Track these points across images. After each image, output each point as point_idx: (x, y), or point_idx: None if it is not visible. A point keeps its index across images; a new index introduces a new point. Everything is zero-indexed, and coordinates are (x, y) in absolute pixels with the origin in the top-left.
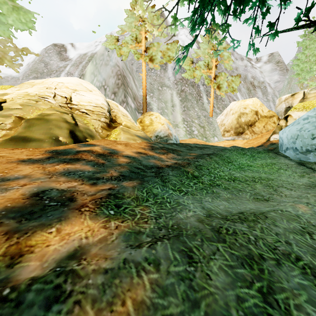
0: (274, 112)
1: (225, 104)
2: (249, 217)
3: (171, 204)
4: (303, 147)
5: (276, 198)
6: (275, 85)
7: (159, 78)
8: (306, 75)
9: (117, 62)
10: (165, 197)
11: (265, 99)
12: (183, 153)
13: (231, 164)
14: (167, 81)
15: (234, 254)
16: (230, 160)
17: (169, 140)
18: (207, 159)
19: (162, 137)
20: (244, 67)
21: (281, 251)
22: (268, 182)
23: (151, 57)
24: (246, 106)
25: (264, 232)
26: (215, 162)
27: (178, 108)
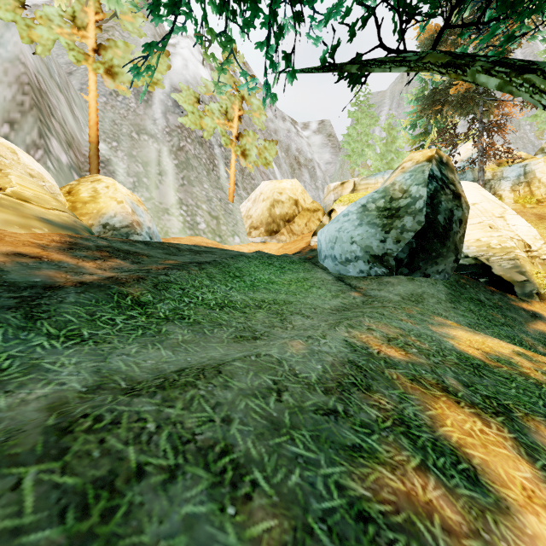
0: (319, 204)
1: (257, 184)
2: (182, 379)
3: (3, 374)
4: (343, 255)
5: (275, 333)
6: (326, 168)
7: (134, 116)
8: (358, 159)
9: (21, 55)
10: (5, 356)
11: (314, 186)
12: (151, 259)
13: (239, 279)
14: (151, 125)
15: (63, 485)
16: (240, 273)
17: (133, 236)
18: (192, 270)
19: (117, 228)
20: (287, 133)
21: (199, 442)
22: (281, 308)
23: (110, 67)
24: (282, 190)
25: (192, 406)
26: (206, 277)
27: (171, 180)
